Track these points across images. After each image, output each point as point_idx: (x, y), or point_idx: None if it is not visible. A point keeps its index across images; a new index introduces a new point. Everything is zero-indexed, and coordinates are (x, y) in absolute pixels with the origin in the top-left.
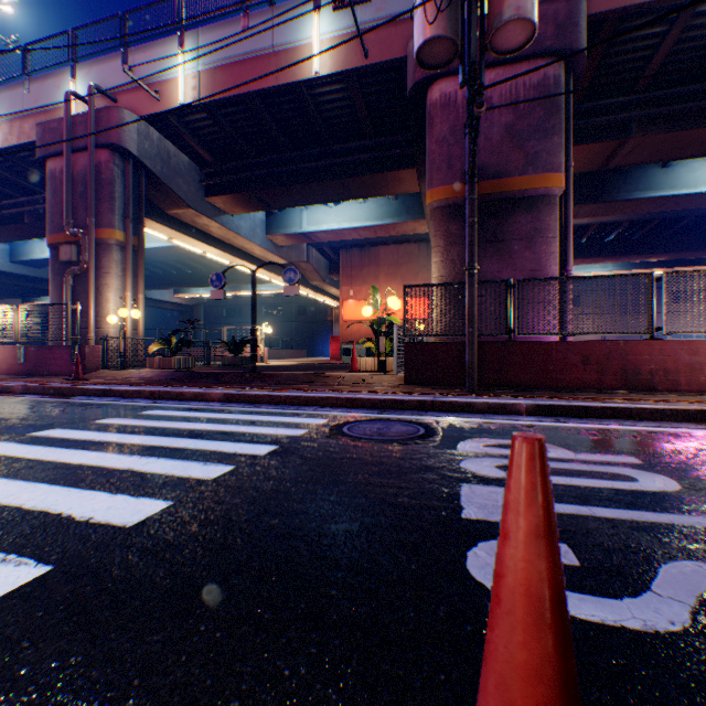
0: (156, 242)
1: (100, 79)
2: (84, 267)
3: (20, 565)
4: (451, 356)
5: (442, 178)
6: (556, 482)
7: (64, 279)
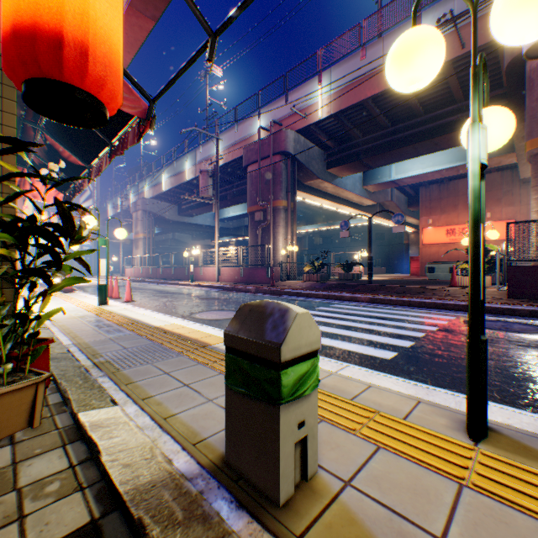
0: None
1: (272, 115)
2: (267, 223)
3: (384, 351)
4: None
5: None
6: None
7: (256, 231)
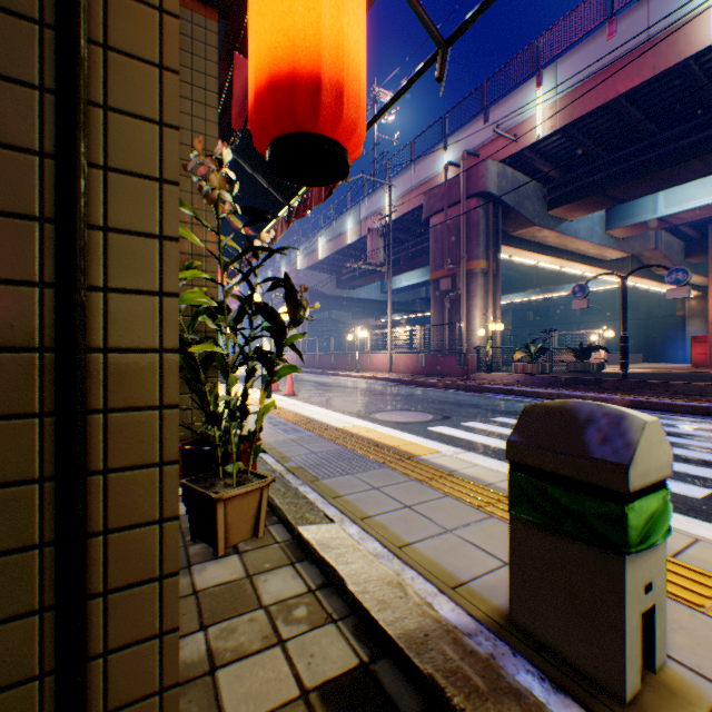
0: None
1: (464, 144)
2: (457, 293)
3: (684, 484)
4: None
5: None
6: None
7: (440, 304)
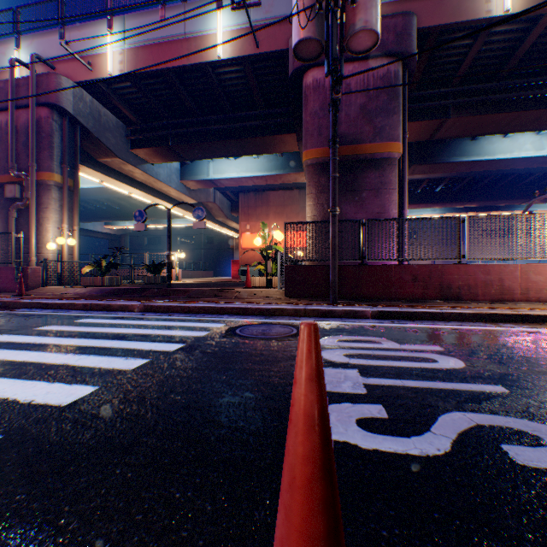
0: (89, 183)
1: (41, 50)
2: (26, 203)
3: None
4: (320, 276)
5: (314, 142)
6: (383, 364)
7: (9, 213)
